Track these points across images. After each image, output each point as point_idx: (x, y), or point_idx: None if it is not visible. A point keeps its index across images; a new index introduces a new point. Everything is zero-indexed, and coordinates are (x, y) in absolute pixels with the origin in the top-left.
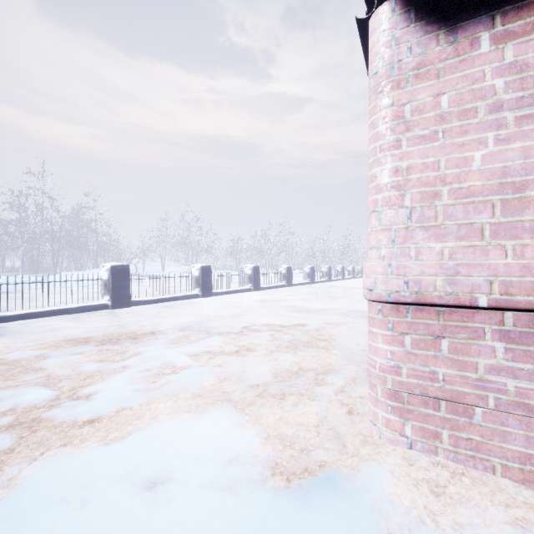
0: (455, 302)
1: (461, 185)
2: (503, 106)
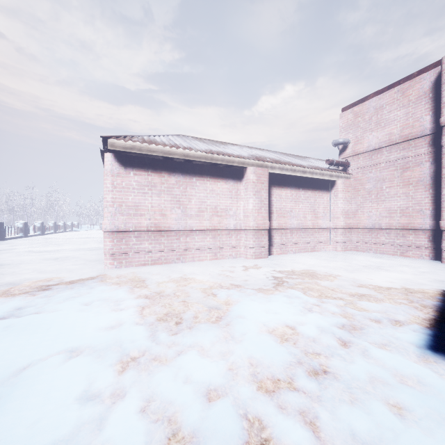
0: (126, 230)
1: (127, 204)
2: (135, 189)
